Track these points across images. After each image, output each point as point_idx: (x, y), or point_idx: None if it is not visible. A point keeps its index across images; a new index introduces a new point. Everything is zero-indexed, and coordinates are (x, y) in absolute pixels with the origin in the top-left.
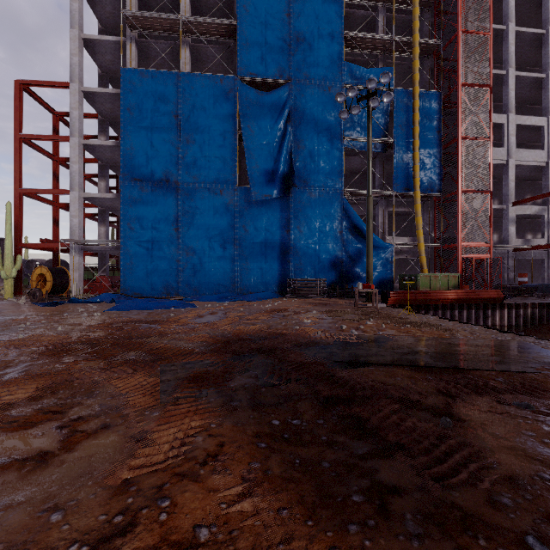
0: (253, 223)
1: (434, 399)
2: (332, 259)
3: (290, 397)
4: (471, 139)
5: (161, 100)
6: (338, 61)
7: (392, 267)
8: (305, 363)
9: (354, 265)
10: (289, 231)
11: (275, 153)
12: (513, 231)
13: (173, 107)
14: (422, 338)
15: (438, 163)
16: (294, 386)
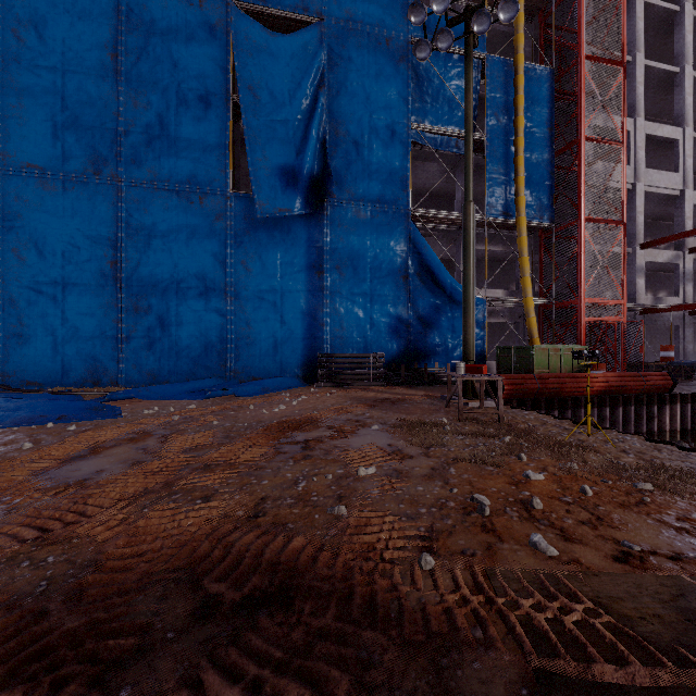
0: (260, 258)
1: None
2: (392, 321)
3: None
4: (597, 142)
5: (82, 21)
6: None
7: (484, 335)
8: None
9: (427, 331)
10: (321, 273)
11: (297, 138)
12: (641, 285)
13: (107, 38)
14: None
15: (550, 177)
16: None
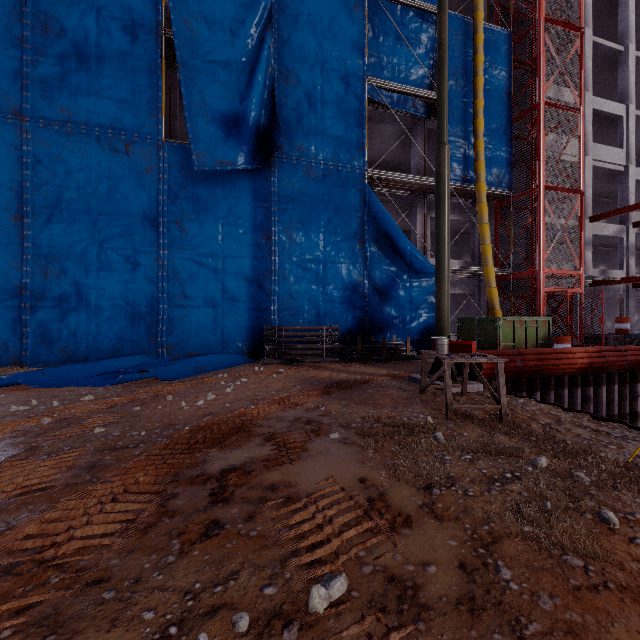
0: (198, 217)
1: None
2: (346, 290)
3: None
4: (556, 108)
5: None
6: None
7: None
8: None
9: (384, 301)
10: (269, 237)
11: (241, 84)
12: (590, 258)
13: None
14: None
15: (508, 143)
16: None
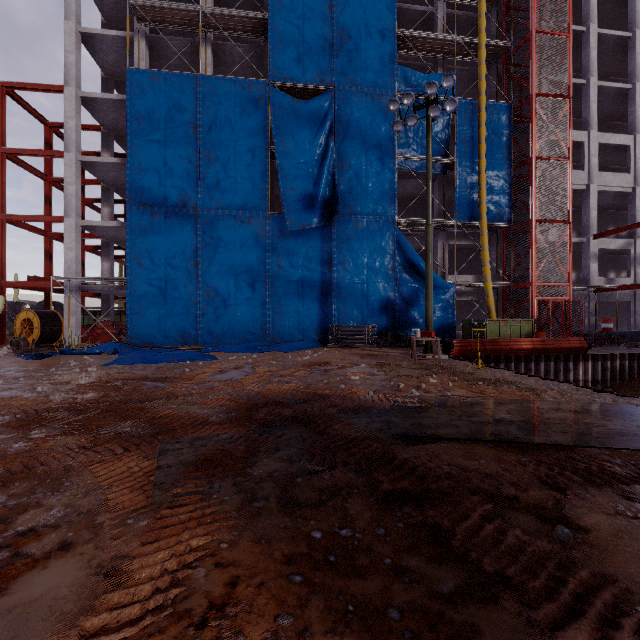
0: (289, 258)
1: (537, 493)
2: (382, 301)
3: (336, 491)
4: (547, 159)
5: (176, 108)
6: (389, 64)
7: (454, 311)
8: (355, 437)
9: (409, 308)
10: (331, 268)
11: (314, 174)
12: (594, 269)
13: (191, 117)
14: (501, 400)
15: (508, 188)
16: (341, 473)
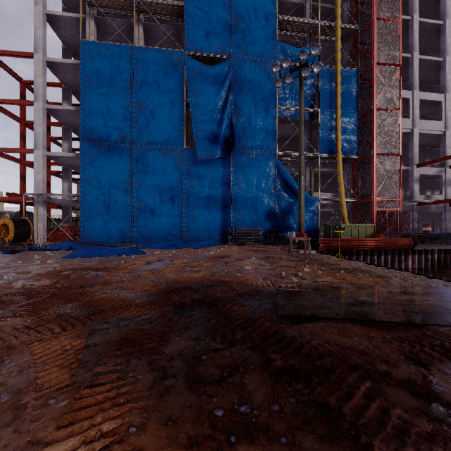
0: (199, 180)
1: (405, 369)
2: (267, 211)
3: (235, 367)
4: (384, 110)
5: (116, 70)
6: (272, 40)
7: (318, 218)
8: (250, 318)
9: (286, 216)
10: (230, 187)
11: (218, 119)
12: (417, 188)
13: (127, 77)
14: (361, 285)
15: (357, 130)
16: (239, 350)
